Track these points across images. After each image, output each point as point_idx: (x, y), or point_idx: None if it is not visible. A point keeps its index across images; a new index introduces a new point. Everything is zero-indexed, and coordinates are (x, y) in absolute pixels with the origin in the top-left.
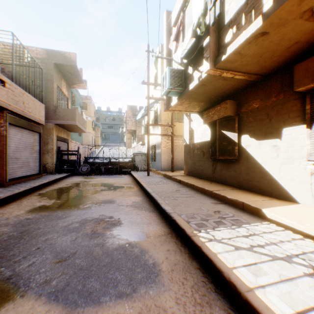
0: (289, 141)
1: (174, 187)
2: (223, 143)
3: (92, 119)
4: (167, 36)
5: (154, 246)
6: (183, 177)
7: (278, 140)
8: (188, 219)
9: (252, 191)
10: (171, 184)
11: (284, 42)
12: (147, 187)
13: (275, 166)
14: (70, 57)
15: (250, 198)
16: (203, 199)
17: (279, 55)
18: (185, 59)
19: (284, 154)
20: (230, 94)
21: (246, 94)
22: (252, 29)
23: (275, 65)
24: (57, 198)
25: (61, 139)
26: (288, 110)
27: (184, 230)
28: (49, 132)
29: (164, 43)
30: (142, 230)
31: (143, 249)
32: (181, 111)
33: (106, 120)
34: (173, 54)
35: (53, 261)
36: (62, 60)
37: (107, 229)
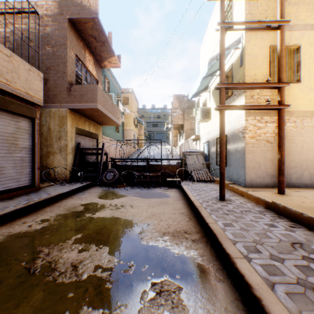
0: None
1: None
2: None
3: (134, 115)
4: None
5: None
6: None
7: None
8: None
9: None
10: None
11: None
12: None
13: None
14: (90, 6)
15: None
16: None
17: None
18: None
19: None
20: None
21: None
22: None
23: None
24: None
25: (83, 132)
26: None
27: None
28: (62, 122)
29: None
30: None
31: None
32: None
33: (151, 119)
34: None
35: None
36: (78, 13)
37: None
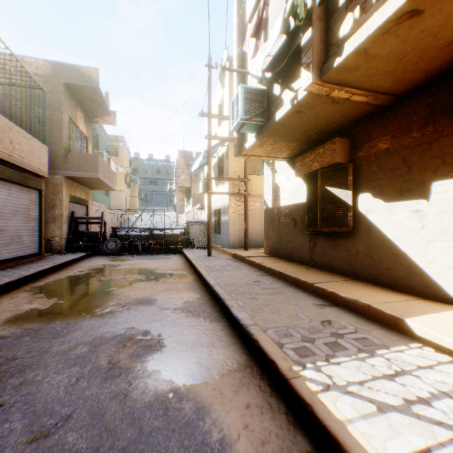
0: (444, 203)
1: (250, 275)
2: (328, 206)
3: (126, 171)
4: (239, 39)
5: (221, 396)
6: (263, 259)
7: (423, 202)
8: (279, 338)
9: (378, 283)
10: (245, 270)
11: (445, 33)
12: (208, 275)
13: (418, 244)
14: (90, 75)
15: (378, 297)
16: (300, 298)
17: (432, 58)
18: (269, 71)
19: (435, 225)
20: (339, 130)
21: (366, 128)
22: (394, 5)
23: (421, 76)
24: (60, 296)
25: (75, 199)
26: (441, 152)
27: (275, 364)
28: (57, 189)
29: (234, 51)
30: (198, 360)
31: (200, 404)
32: (260, 156)
33: (147, 173)
34: (251, 59)
35: (22, 438)
36: (77, 79)
37: (137, 358)
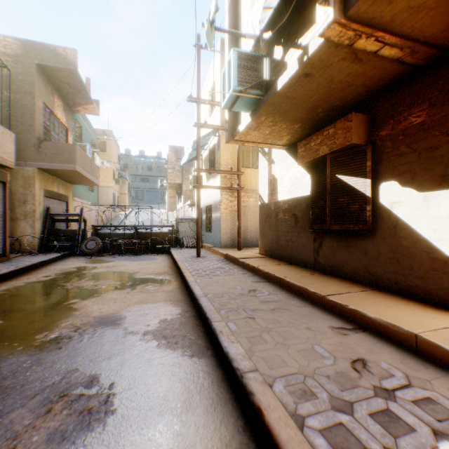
0: None
1: (244, 281)
2: (340, 199)
3: (114, 167)
4: (231, 5)
5: None
6: (259, 260)
7: None
8: (294, 400)
9: (408, 295)
10: (238, 274)
11: None
12: (194, 282)
13: None
14: (67, 56)
15: (421, 319)
16: (311, 317)
17: None
18: (268, 30)
19: None
20: (353, 105)
21: (390, 99)
22: None
23: None
24: (0, 314)
25: (52, 194)
26: None
27: None
28: (29, 183)
29: (226, 19)
30: (162, 447)
31: None
32: (256, 142)
33: (138, 170)
34: None
35: None
36: (52, 60)
37: (58, 442)
